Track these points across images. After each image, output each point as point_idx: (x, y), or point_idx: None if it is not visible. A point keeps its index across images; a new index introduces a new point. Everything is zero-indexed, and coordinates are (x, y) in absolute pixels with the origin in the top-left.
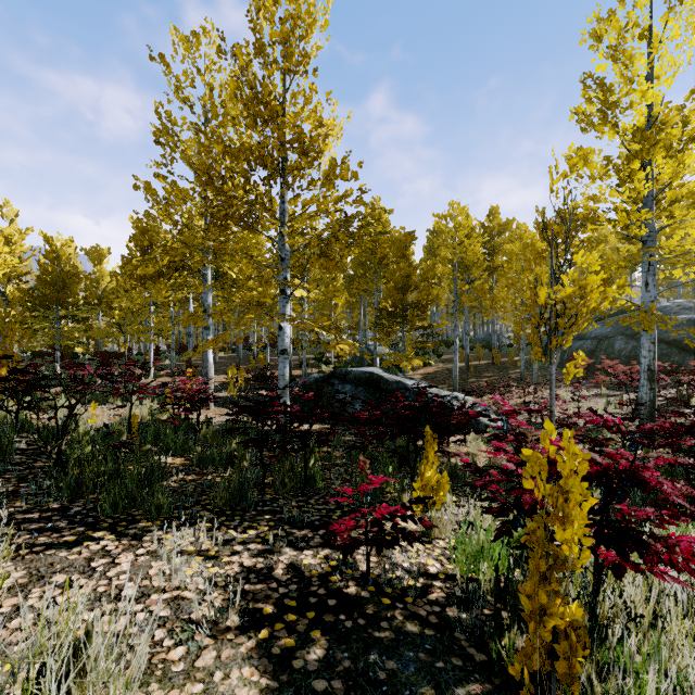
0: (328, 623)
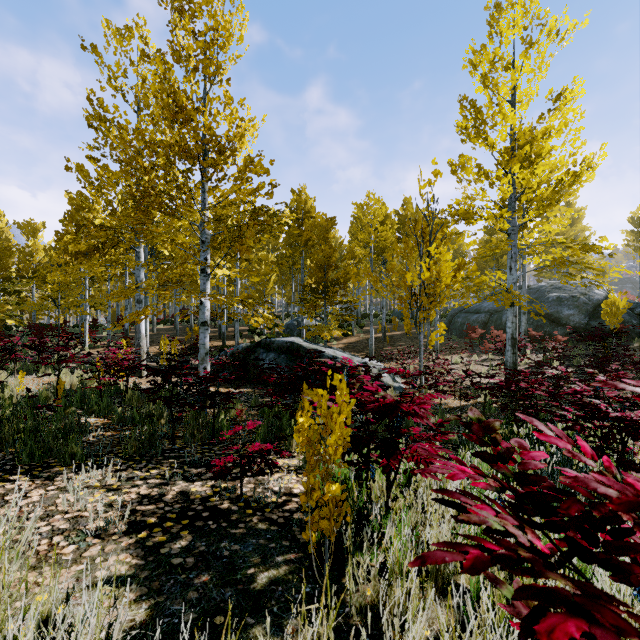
0: (197, 527)
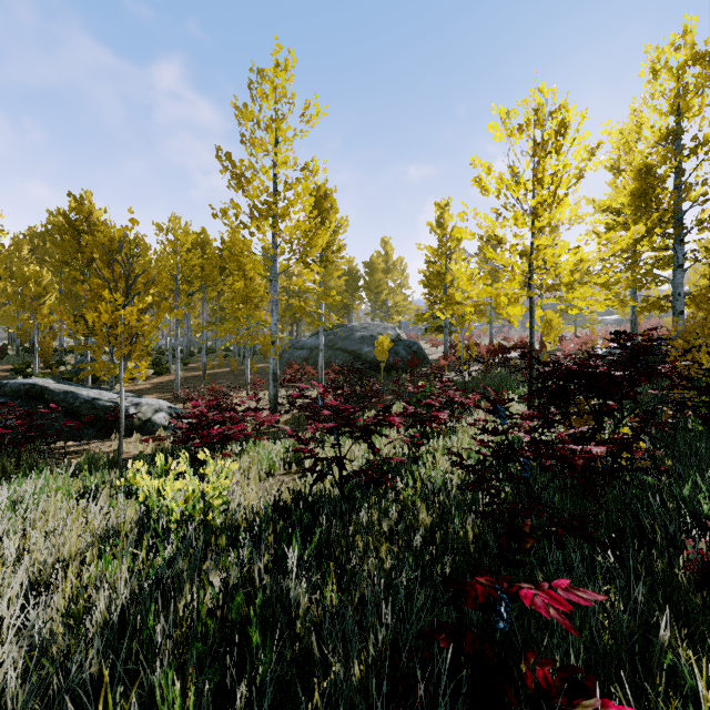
0: None
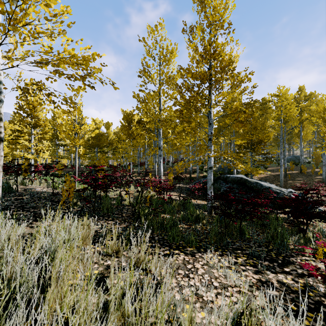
0: None
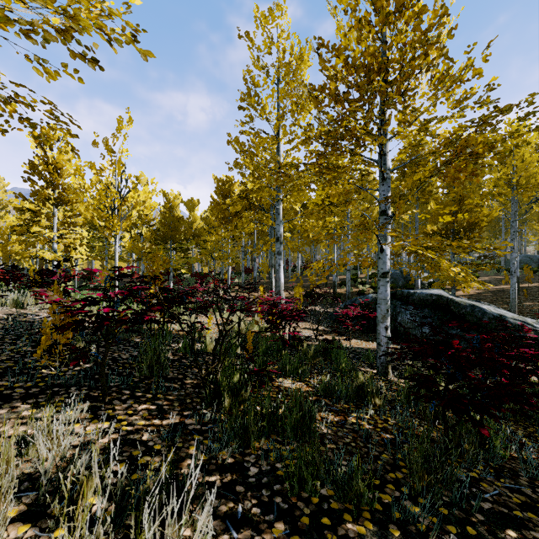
0: None
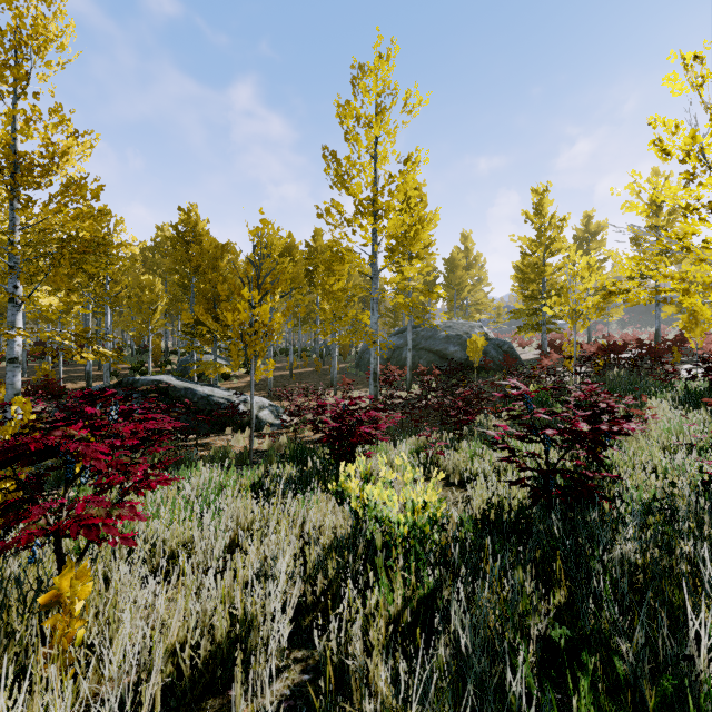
0: None
